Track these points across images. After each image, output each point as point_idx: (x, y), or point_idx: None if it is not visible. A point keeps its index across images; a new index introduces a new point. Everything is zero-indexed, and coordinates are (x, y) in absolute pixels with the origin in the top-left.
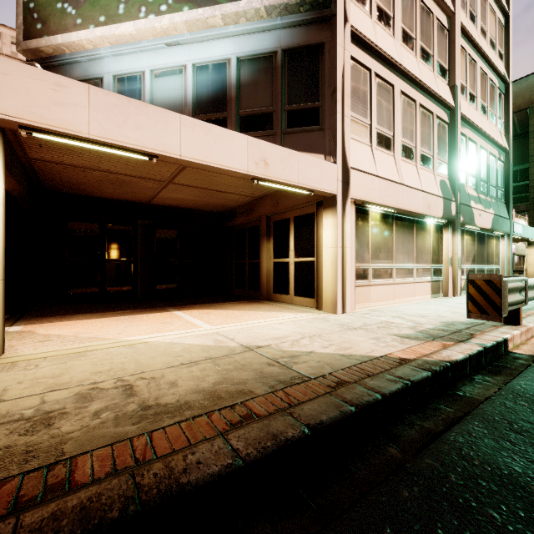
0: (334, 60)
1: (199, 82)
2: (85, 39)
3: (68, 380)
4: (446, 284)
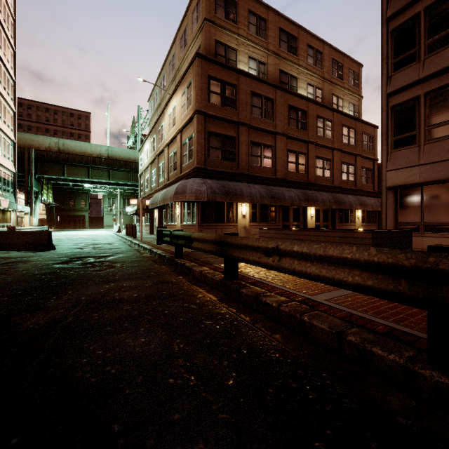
0: None
1: None
2: None
3: None
4: None
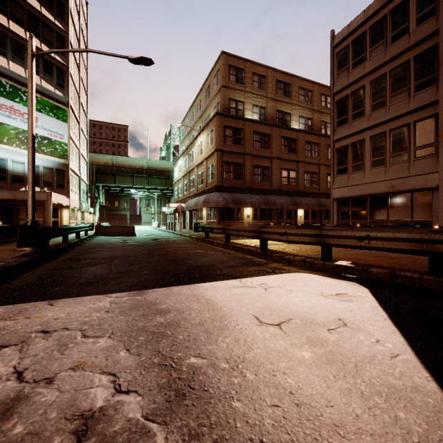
0: (68, 175)
1: None
2: None
3: None
4: None
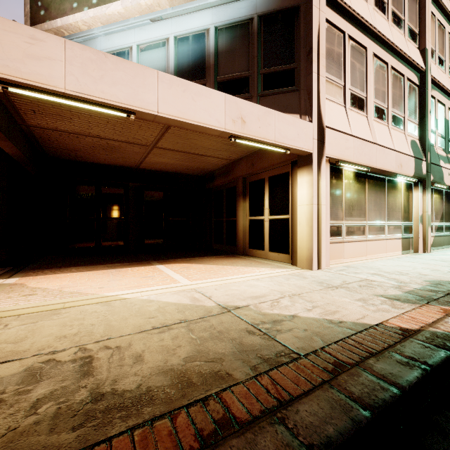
0: (309, 21)
1: (180, 52)
2: (80, 21)
3: (28, 347)
4: (417, 241)
